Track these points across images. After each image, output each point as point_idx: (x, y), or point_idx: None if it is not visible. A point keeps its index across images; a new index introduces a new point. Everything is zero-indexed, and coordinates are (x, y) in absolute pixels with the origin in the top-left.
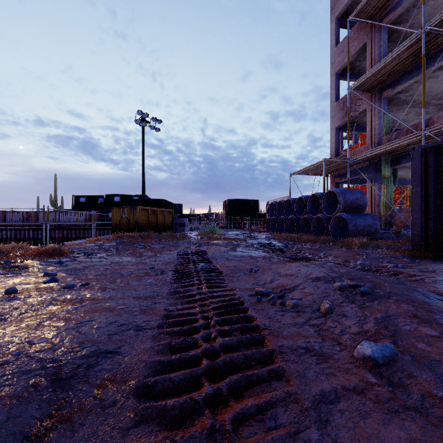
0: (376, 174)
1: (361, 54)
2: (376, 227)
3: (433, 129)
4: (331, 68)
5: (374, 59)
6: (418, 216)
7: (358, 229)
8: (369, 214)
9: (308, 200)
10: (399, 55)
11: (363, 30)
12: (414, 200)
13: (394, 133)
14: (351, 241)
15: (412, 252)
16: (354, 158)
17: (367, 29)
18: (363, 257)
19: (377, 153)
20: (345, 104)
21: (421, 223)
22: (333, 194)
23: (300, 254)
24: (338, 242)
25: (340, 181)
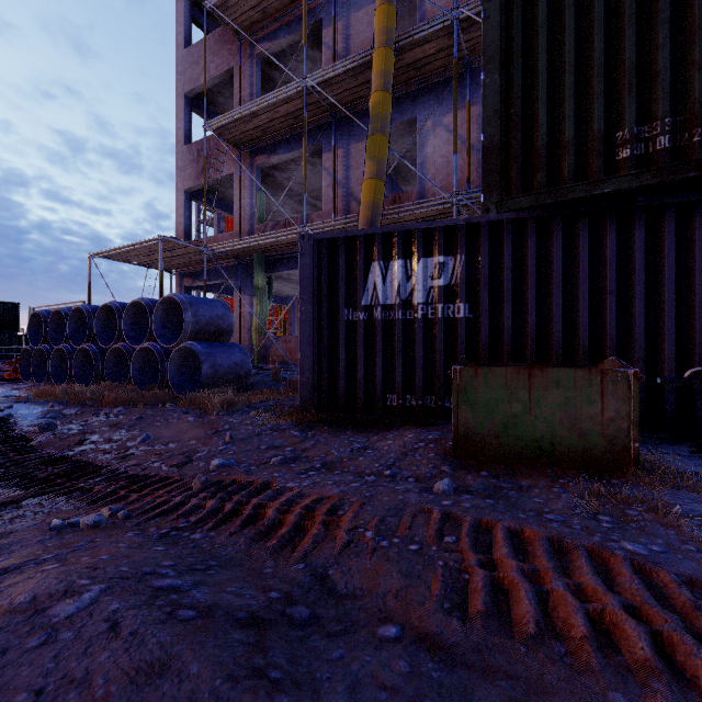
0: (246, 280)
1: (226, 85)
2: (247, 367)
3: (316, 228)
4: (178, 82)
5: (245, 101)
6: (309, 352)
7: (220, 372)
8: (237, 344)
9: (124, 312)
10: (276, 104)
11: (228, 44)
12: (304, 325)
13: (269, 224)
14: (207, 396)
15: (302, 415)
16: (214, 248)
17: (234, 46)
18: (225, 439)
19: (248, 247)
20: (202, 154)
21: (314, 365)
22: (176, 304)
23: (79, 447)
24: (183, 401)
25: (193, 284)
